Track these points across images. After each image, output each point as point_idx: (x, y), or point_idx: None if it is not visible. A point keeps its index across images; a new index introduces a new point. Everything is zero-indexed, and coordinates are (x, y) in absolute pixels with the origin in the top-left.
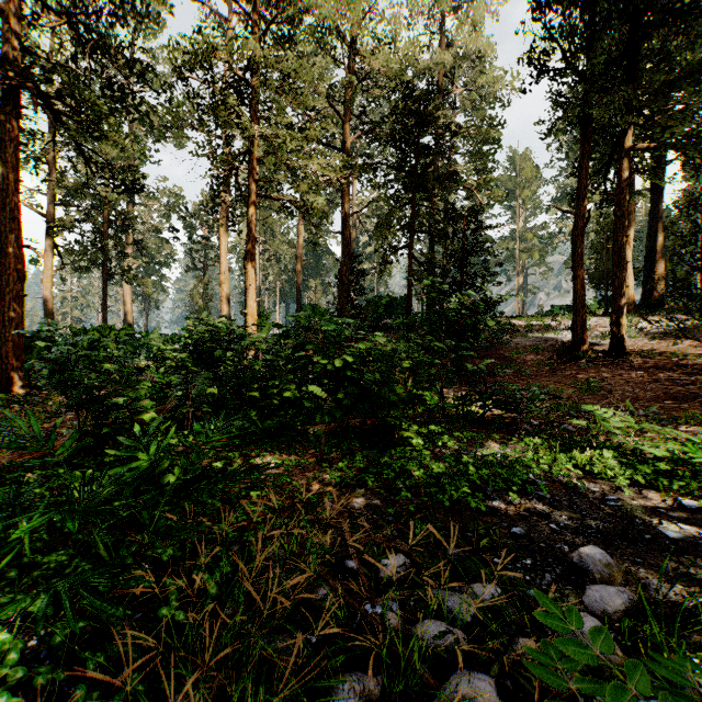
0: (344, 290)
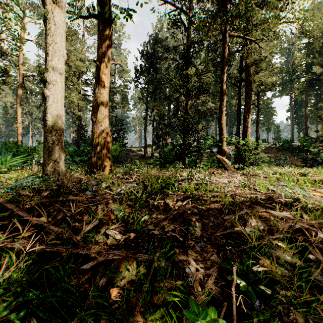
0: (80, 135)
